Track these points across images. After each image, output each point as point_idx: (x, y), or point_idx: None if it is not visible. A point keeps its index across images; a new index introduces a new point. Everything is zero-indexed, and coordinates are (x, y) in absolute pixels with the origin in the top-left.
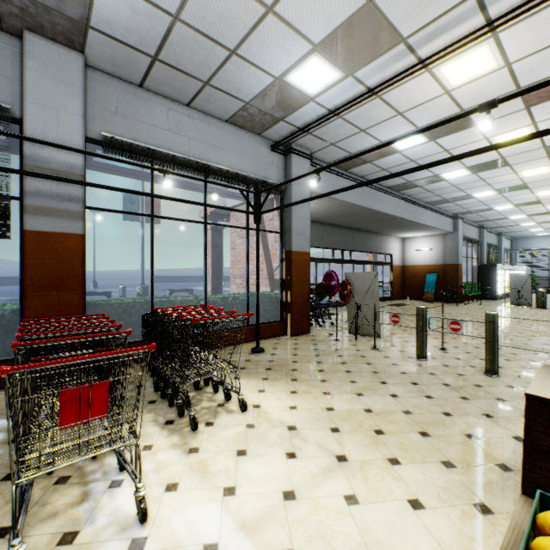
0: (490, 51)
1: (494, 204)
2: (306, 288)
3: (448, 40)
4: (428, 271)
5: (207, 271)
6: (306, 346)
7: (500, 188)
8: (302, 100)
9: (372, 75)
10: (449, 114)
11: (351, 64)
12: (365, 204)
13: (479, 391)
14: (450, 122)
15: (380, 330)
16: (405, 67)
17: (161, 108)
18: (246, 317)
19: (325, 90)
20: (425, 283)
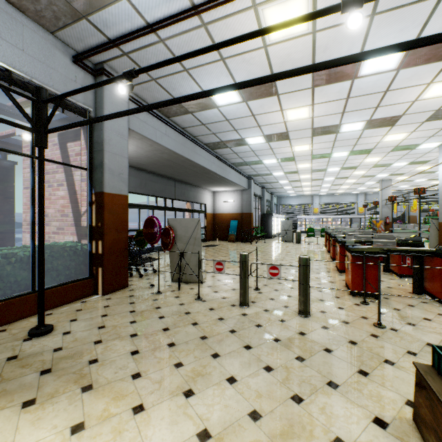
0: (306, 6)
1: (274, 171)
2: (123, 236)
3: None
4: (231, 218)
5: None
6: (120, 309)
7: (280, 158)
8: None
9: None
10: (262, 75)
11: None
12: (186, 155)
13: (306, 342)
14: (306, 21)
15: (202, 275)
16: None
17: None
18: None
19: None
20: (230, 227)
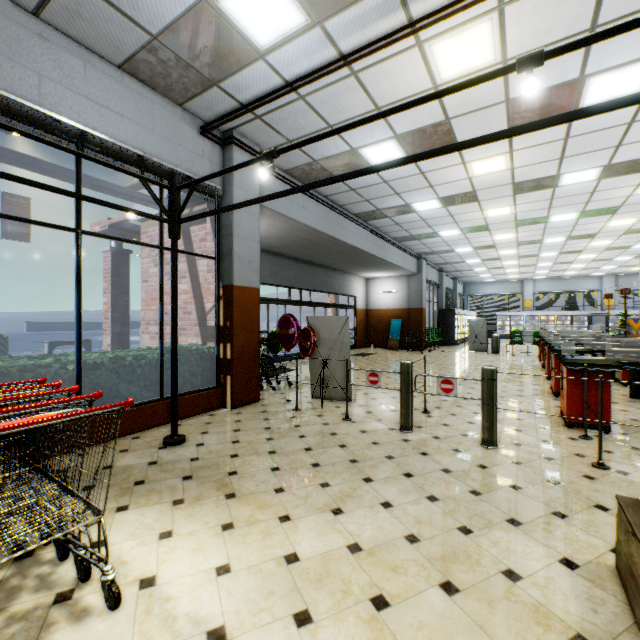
0: (491, 33)
1: (456, 246)
2: (254, 338)
3: None
4: (393, 316)
5: (105, 314)
6: (253, 424)
7: (465, 228)
8: (247, 55)
9: (349, 32)
10: (433, 122)
11: (321, 3)
12: (330, 232)
13: (487, 476)
14: (474, 85)
15: (351, 391)
16: (392, 30)
17: None
18: (120, 408)
19: (281, 43)
20: (390, 329)
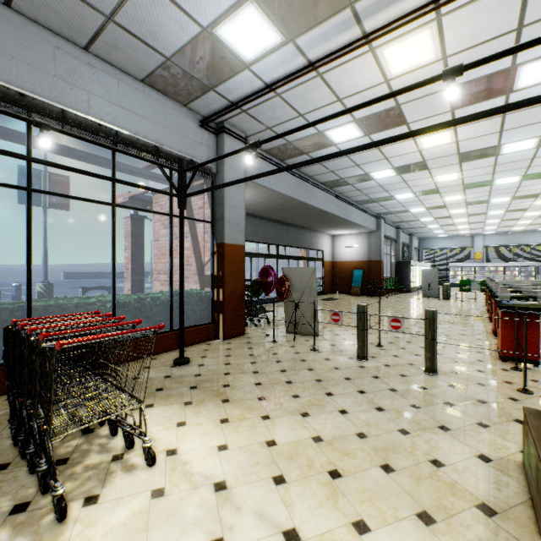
0: (431, 37)
1: (411, 207)
2: (240, 285)
3: (395, 15)
4: (355, 267)
5: (126, 265)
6: (240, 352)
7: (418, 191)
8: (236, 66)
9: (315, 45)
10: (386, 108)
11: (293, 26)
12: (301, 198)
13: (426, 395)
14: (410, 91)
15: (318, 328)
16: (349, 41)
17: (43, 44)
18: (154, 330)
19: (262, 56)
20: (353, 278)
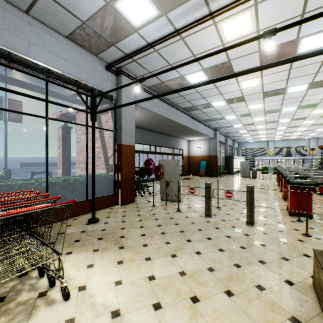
0: (251, 17)
1: (234, 124)
2: (132, 170)
3: (229, 1)
4: (201, 159)
5: (58, 158)
6: (132, 213)
7: (238, 114)
8: (129, 30)
9: (179, 18)
10: (222, 62)
11: (166, 4)
12: (170, 117)
13: (248, 239)
14: (241, 45)
15: (180, 197)
16: (201, 17)
17: None
18: (69, 204)
19: (146, 24)
20: (200, 166)
